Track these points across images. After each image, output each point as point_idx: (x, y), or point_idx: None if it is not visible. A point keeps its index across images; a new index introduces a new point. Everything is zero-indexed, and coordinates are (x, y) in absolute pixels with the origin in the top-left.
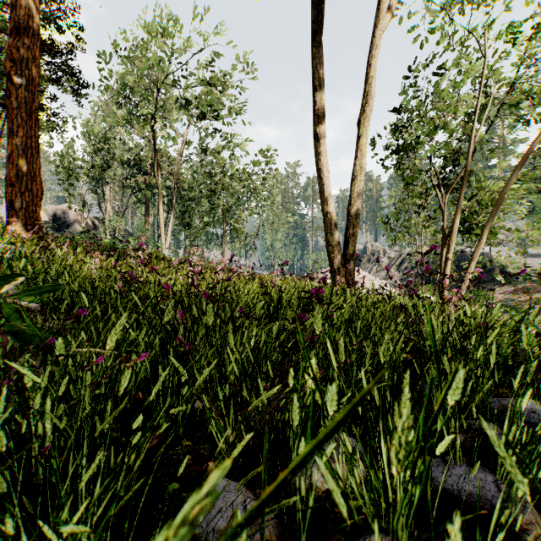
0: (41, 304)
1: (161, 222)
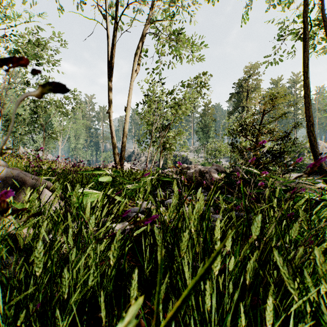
0: None
1: None
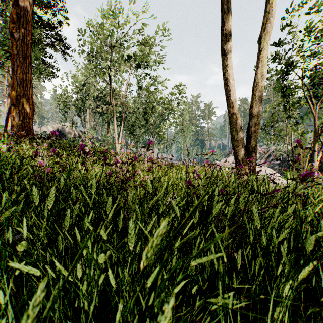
0: None
1: (115, 132)
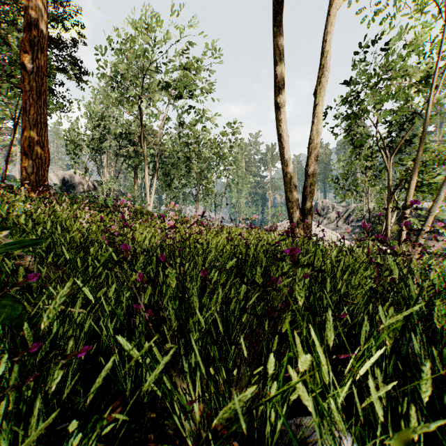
0: (36, 254)
1: (146, 184)
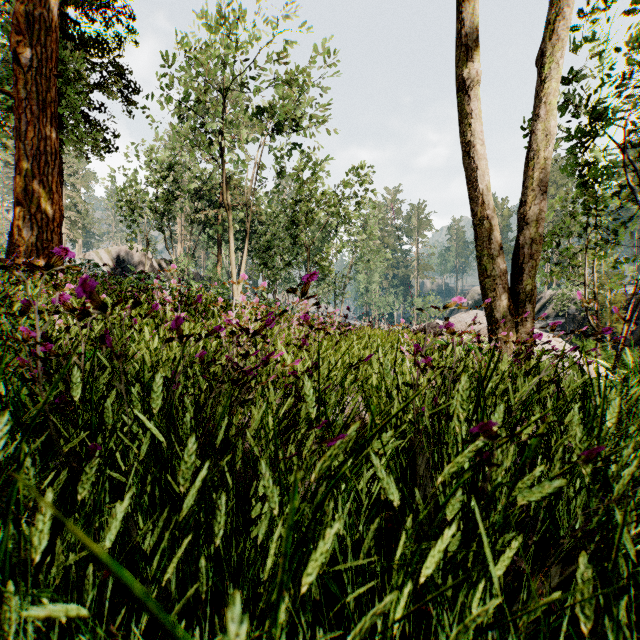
0: None
1: (232, 262)
